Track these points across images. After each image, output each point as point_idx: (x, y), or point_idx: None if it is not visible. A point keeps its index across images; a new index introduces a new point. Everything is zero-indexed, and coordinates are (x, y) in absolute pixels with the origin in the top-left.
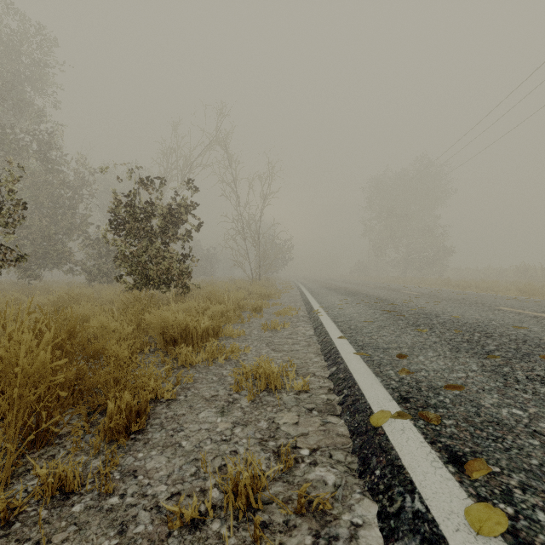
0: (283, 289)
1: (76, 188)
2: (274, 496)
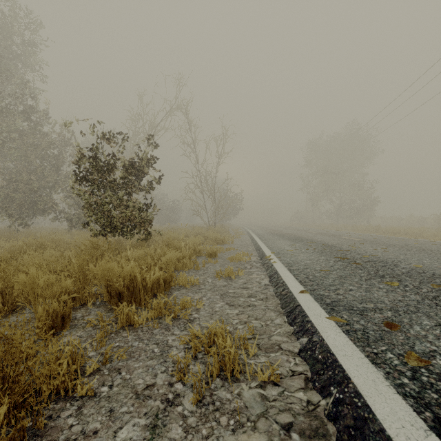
0: (235, 235)
1: (60, 149)
2: None
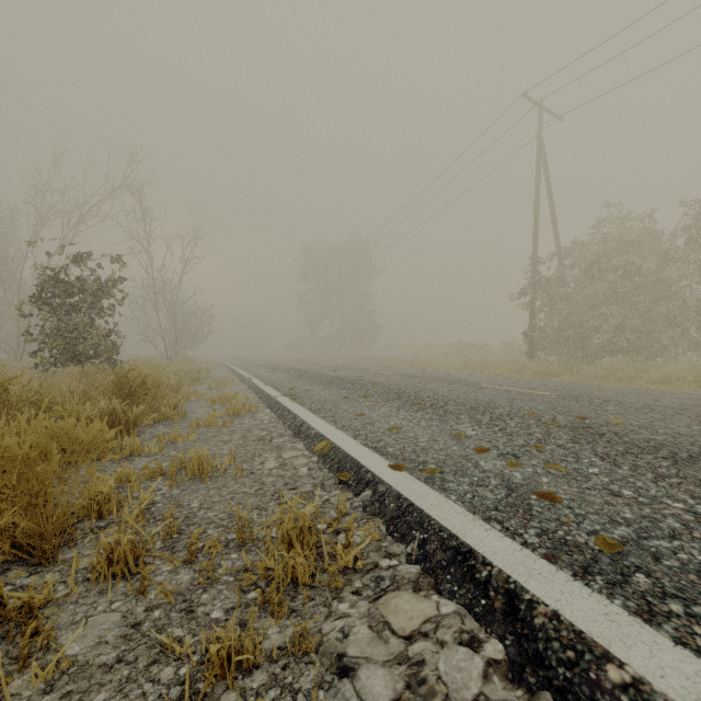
0: (209, 368)
1: None
2: (242, 408)
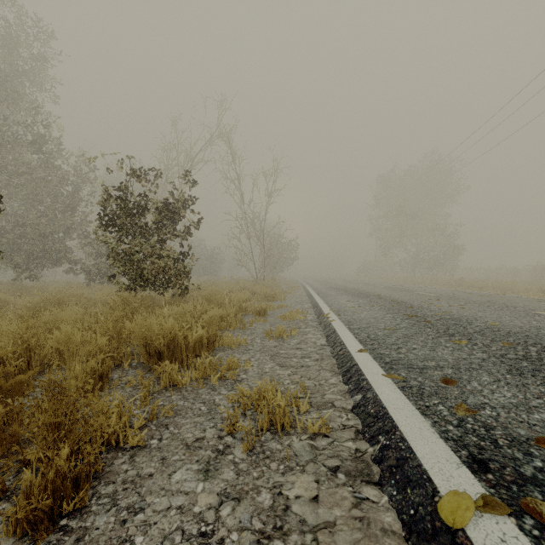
0: (288, 290)
1: (75, 186)
2: None
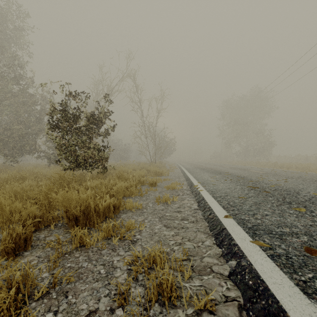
0: (170, 169)
1: (42, 106)
2: None
